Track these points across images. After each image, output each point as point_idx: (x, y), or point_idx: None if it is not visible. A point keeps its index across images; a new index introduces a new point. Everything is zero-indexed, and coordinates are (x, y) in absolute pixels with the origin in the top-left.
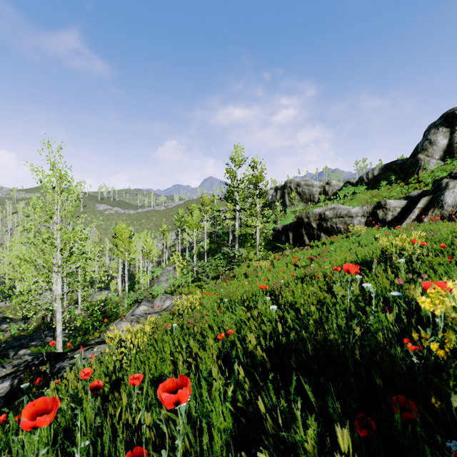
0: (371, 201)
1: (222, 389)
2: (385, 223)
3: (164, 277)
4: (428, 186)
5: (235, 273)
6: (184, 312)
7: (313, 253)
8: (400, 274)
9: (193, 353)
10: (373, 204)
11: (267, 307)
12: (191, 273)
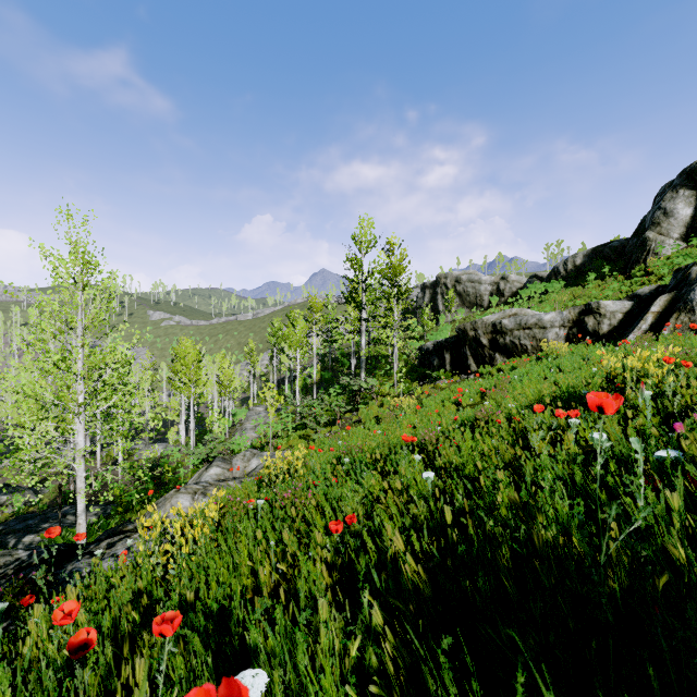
0: (573, 305)
1: (338, 644)
2: (599, 338)
3: (251, 422)
4: (662, 281)
5: (361, 417)
6: (278, 479)
7: (485, 385)
8: (643, 417)
9: (288, 557)
10: (578, 308)
11: (416, 472)
12: (293, 417)
